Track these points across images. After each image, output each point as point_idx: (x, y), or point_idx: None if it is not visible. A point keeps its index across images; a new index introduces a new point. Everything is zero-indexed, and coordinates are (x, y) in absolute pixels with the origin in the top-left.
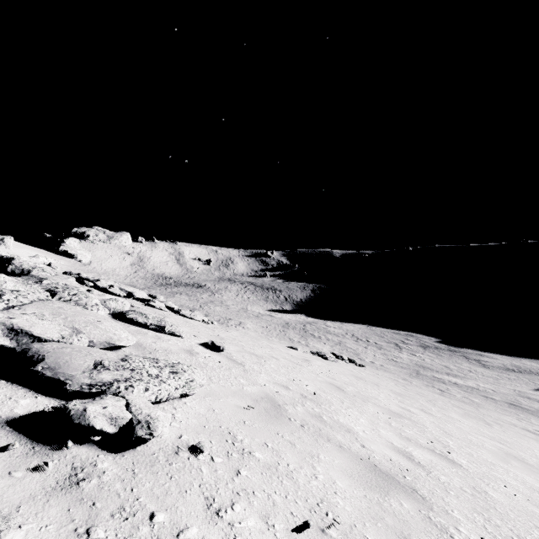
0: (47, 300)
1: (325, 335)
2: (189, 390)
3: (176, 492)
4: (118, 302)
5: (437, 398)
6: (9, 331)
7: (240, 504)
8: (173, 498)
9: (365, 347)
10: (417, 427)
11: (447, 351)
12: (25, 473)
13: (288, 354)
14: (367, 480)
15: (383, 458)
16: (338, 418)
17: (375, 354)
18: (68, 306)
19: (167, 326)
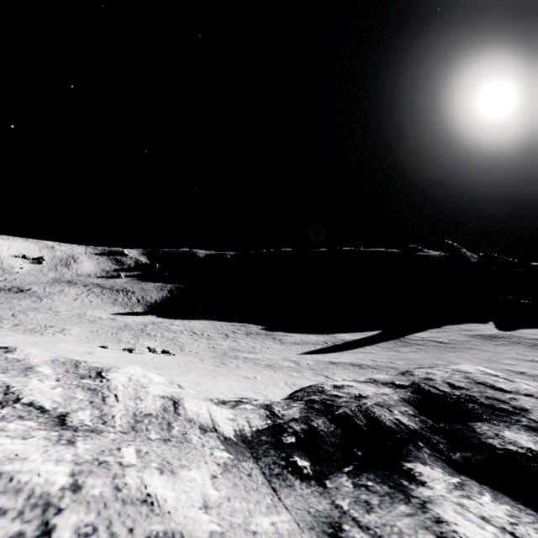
0: None
1: (162, 333)
2: None
3: None
4: None
5: (204, 368)
6: None
7: None
8: None
9: (196, 339)
10: None
11: (264, 335)
12: None
13: (69, 351)
14: None
15: None
16: None
17: (200, 345)
18: None
19: None
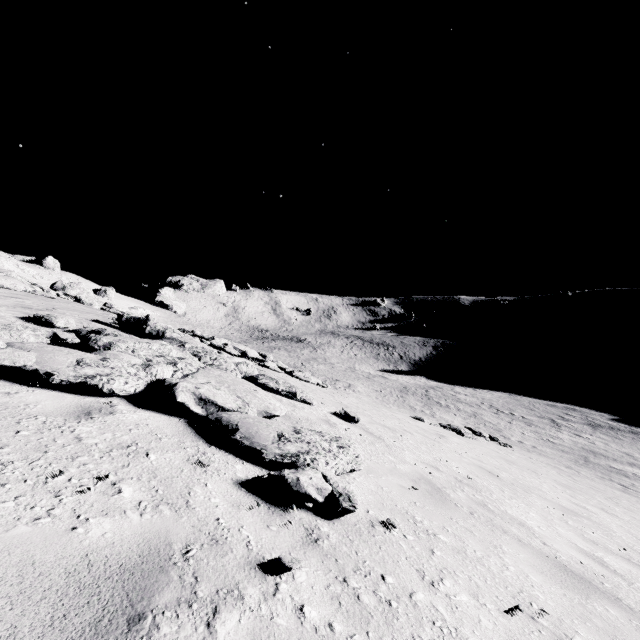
0: (206, 367)
1: (454, 404)
2: (356, 465)
3: (390, 561)
4: (248, 366)
5: (619, 496)
6: (199, 400)
7: (448, 581)
8: (390, 565)
9: (509, 422)
10: (601, 529)
11: (629, 433)
12: (277, 528)
13: (418, 428)
14: (561, 579)
15: (571, 559)
16: (505, 509)
17: (523, 432)
18: (224, 374)
19: (298, 392)
